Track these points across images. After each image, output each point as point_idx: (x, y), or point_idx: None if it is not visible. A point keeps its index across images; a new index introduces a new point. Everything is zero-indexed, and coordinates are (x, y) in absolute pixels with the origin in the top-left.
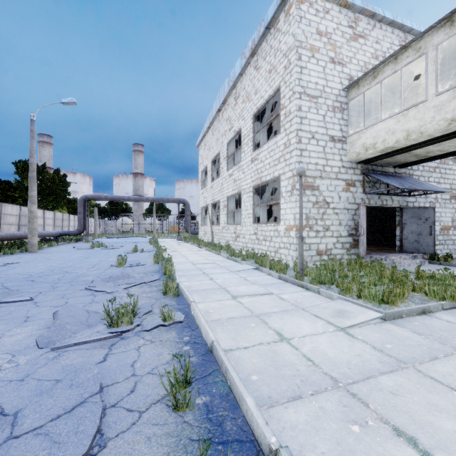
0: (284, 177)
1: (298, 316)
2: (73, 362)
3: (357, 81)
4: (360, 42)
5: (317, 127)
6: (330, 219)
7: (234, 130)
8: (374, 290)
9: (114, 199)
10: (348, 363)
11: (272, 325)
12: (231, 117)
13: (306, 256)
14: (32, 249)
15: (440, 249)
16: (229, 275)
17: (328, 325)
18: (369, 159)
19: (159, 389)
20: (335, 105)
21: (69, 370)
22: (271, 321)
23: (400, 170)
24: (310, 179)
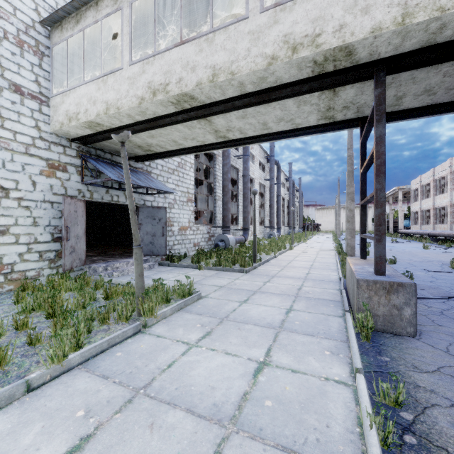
0: None
1: None
2: None
3: (60, 20)
4: None
5: None
6: (10, 215)
7: None
8: None
9: None
10: None
11: None
12: None
13: None
14: None
15: (179, 249)
16: None
17: None
18: (82, 138)
19: None
20: (25, 39)
21: None
22: None
23: (137, 164)
24: None
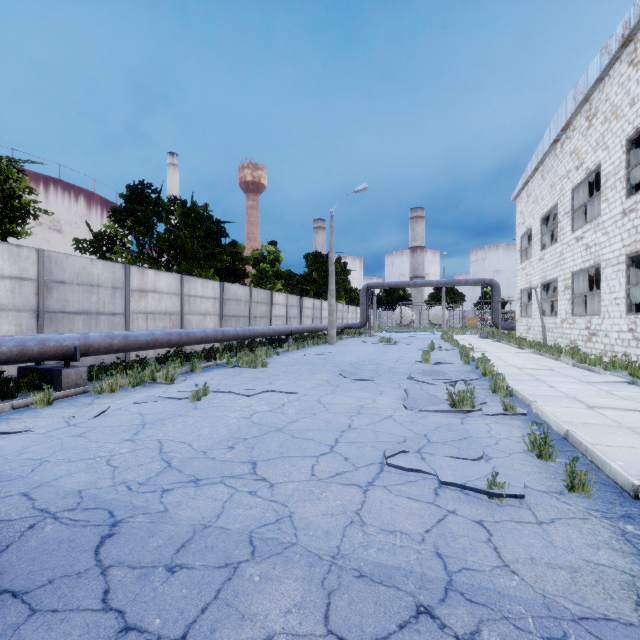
0: None
1: None
2: (439, 421)
3: None
4: None
5: None
6: None
7: (585, 168)
8: None
9: (397, 286)
10: None
11: None
12: (579, 148)
13: None
14: (331, 341)
15: None
16: (580, 385)
17: None
18: None
19: (519, 447)
20: None
21: (439, 424)
22: None
23: None
24: None
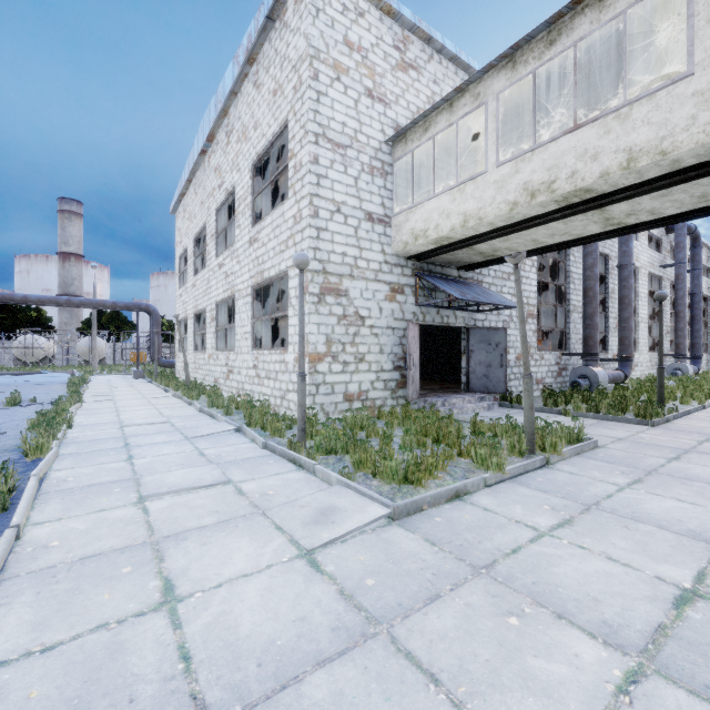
0: (294, 272)
1: (244, 532)
2: None
3: (404, 132)
4: (411, 75)
5: (345, 196)
6: (366, 343)
7: (225, 188)
8: (394, 463)
9: None
10: (265, 649)
11: (170, 565)
12: (221, 165)
13: (326, 404)
14: None
15: (516, 386)
16: (176, 446)
17: (287, 546)
18: (422, 254)
19: None
20: (375, 165)
21: None
22: (175, 553)
23: (466, 274)
24: (333, 279)
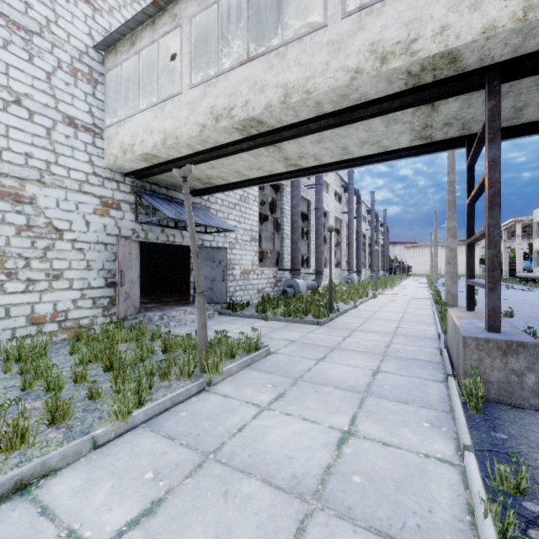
0: None
1: None
2: None
3: (114, 43)
4: None
5: (30, 88)
6: (64, 258)
7: None
8: None
9: None
10: None
11: None
12: None
13: None
14: None
15: (241, 295)
16: None
17: None
18: (137, 171)
19: None
20: (78, 67)
21: None
22: None
23: (194, 199)
24: (9, 181)
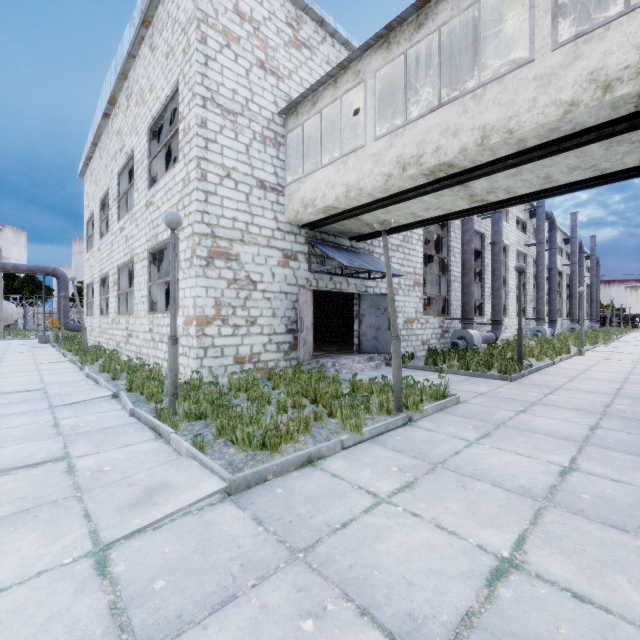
0: (183, 235)
1: (39, 524)
2: None
3: (295, 106)
4: (304, 53)
5: (236, 162)
6: (258, 307)
7: (125, 152)
8: (251, 429)
9: None
10: None
11: None
12: (122, 128)
13: (215, 367)
14: None
15: (404, 347)
16: (31, 417)
17: (84, 540)
18: (313, 223)
19: None
20: (267, 135)
21: None
22: None
23: (358, 244)
24: (223, 243)
